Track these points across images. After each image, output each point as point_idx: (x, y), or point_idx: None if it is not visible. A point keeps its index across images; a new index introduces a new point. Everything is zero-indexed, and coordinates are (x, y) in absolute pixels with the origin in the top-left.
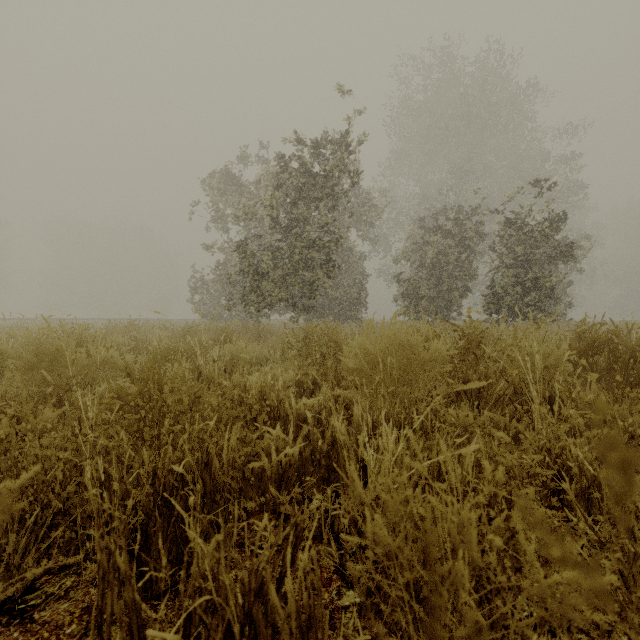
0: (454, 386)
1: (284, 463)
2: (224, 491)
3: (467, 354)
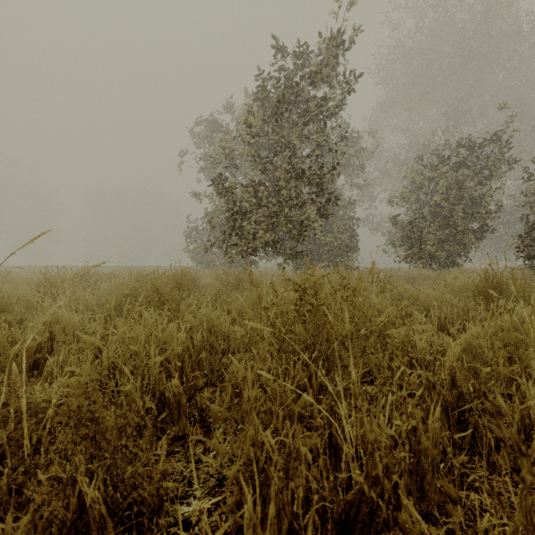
0: None
1: None
2: None
3: None
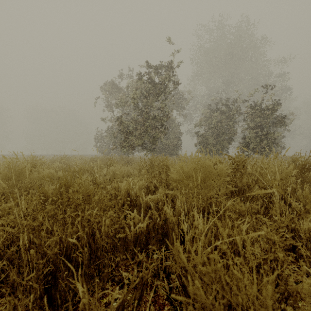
0: (230, 189)
1: (138, 232)
2: (102, 250)
3: (236, 172)
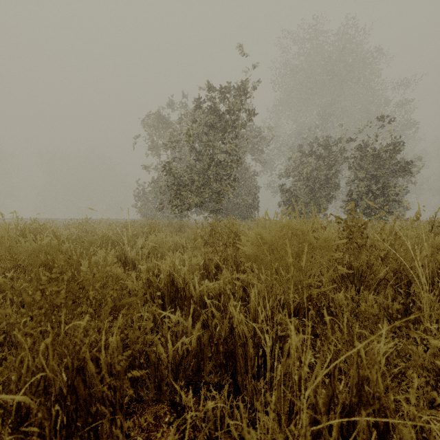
0: (340, 271)
1: (181, 352)
2: (103, 398)
3: (350, 243)
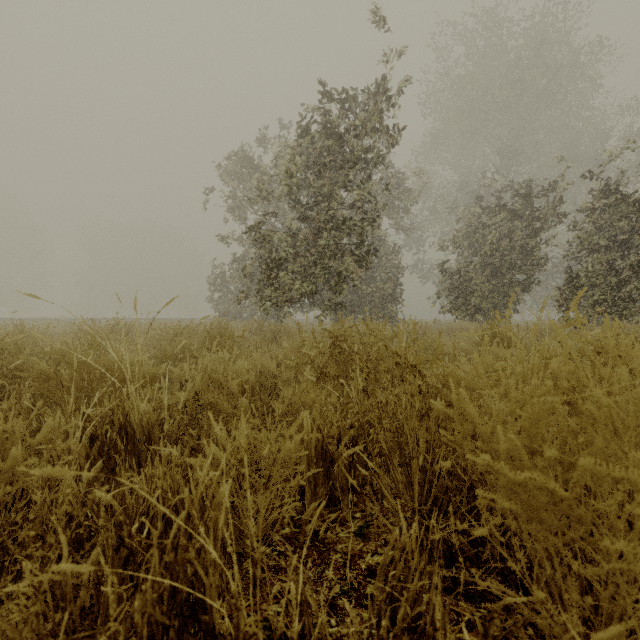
0: None
1: None
2: None
3: None
